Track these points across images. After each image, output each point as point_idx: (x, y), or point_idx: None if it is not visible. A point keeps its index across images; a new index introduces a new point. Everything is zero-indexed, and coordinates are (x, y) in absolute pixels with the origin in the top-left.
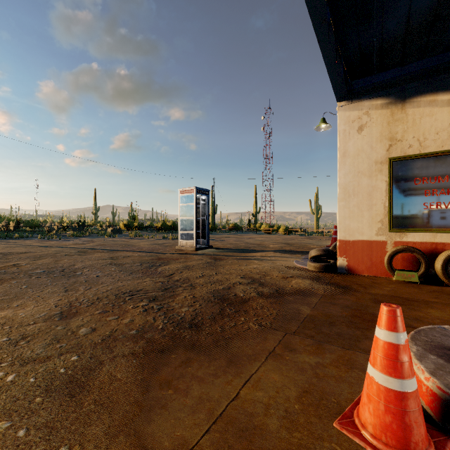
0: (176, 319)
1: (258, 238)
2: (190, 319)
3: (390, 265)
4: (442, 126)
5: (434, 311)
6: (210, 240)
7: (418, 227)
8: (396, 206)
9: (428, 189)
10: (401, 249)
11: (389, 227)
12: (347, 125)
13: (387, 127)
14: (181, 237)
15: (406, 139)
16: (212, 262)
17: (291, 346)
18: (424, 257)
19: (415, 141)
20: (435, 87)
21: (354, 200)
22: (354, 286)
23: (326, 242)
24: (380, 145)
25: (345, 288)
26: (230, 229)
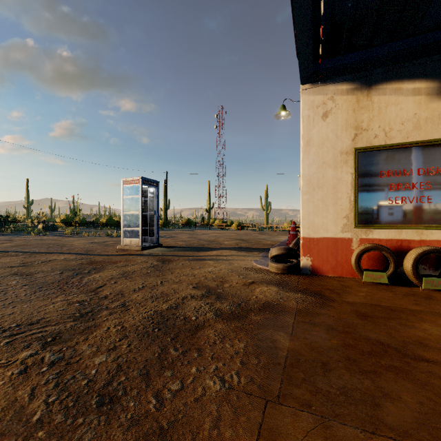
0: (76, 387)
1: (212, 233)
2: (104, 383)
3: (358, 265)
4: (407, 117)
5: (430, 327)
6: (161, 237)
7: (384, 223)
8: (361, 200)
9: (393, 183)
10: (370, 248)
11: (354, 223)
12: (311, 110)
13: (352, 115)
14: (124, 234)
15: (371, 128)
16: (159, 265)
17: (280, 439)
18: (393, 256)
19: (381, 131)
20: (400, 74)
21: (318, 194)
22: (326, 292)
23: (278, 237)
24: (345, 133)
25: (317, 296)
26: (183, 225)
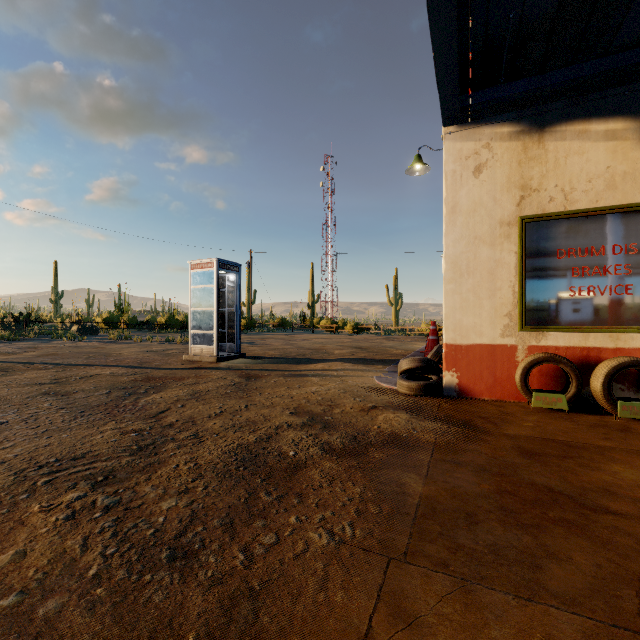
0: (140, 537)
1: (316, 339)
2: (176, 533)
3: (525, 383)
4: (597, 171)
5: (623, 469)
6: (243, 344)
7: (562, 324)
8: (530, 291)
9: (576, 266)
10: (542, 359)
11: (520, 324)
12: (458, 163)
13: (517, 169)
14: (192, 340)
15: (545, 188)
16: (243, 383)
17: (406, 604)
18: (575, 371)
19: (559, 192)
20: (587, 111)
21: (468, 282)
22: (477, 421)
23: (412, 344)
24: (507, 196)
25: (465, 427)
26: (275, 326)
